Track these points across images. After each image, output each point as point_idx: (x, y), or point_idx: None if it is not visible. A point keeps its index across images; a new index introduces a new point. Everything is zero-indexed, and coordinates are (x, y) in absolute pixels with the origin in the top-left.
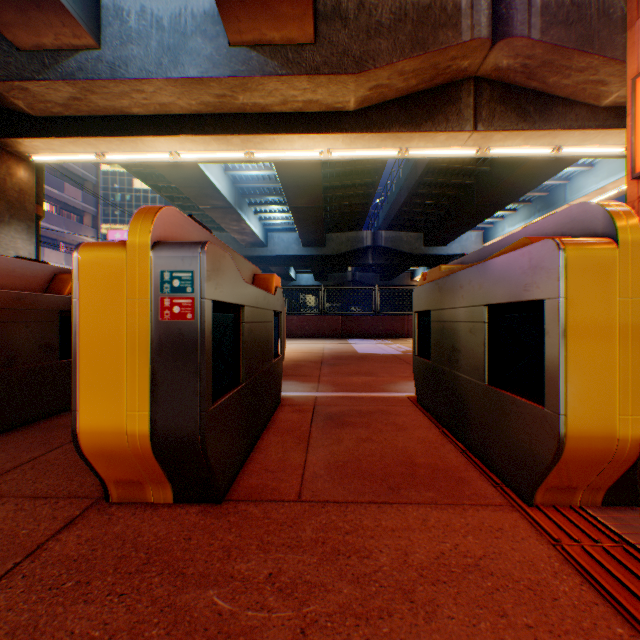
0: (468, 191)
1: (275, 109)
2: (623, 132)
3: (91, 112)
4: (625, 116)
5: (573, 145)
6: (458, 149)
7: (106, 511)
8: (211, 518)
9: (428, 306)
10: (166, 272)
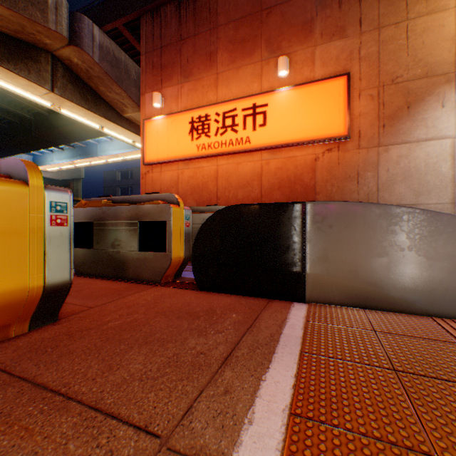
0: (27, 123)
1: None
2: (133, 134)
3: None
4: (141, 134)
5: (111, 129)
6: (37, 97)
7: None
8: (67, 323)
9: (92, 220)
10: (54, 202)
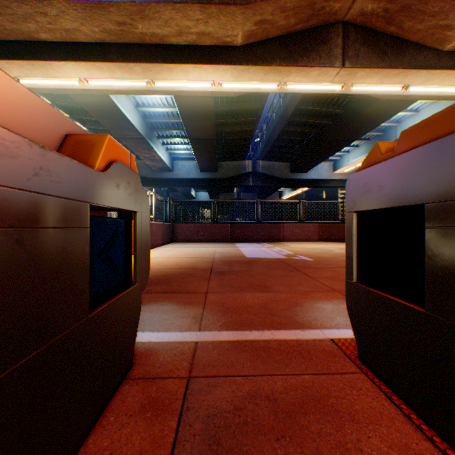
0: (325, 130)
1: (172, 40)
2: None
3: (0, 35)
4: None
5: (418, 84)
6: (327, 85)
7: None
8: None
9: (414, 196)
10: None
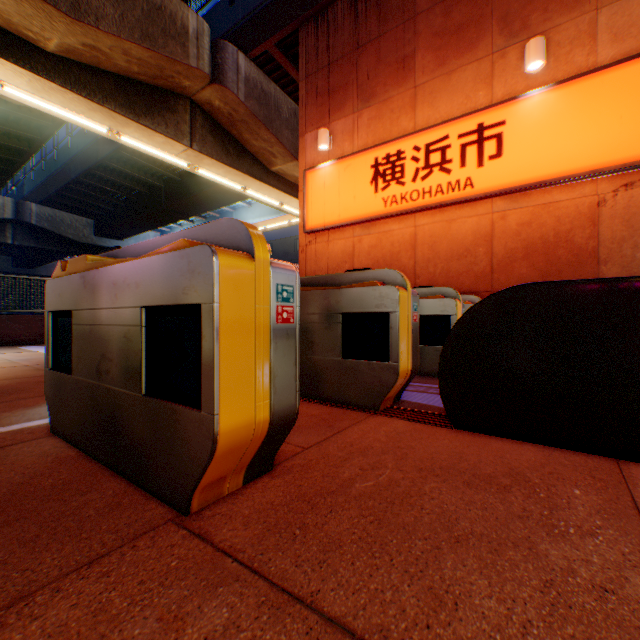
0: (157, 192)
1: None
2: (281, 193)
3: None
4: (300, 191)
5: (255, 190)
6: (173, 156)
7: (209, 516)
8: (288, 475)
9: None
10: (279, 285)
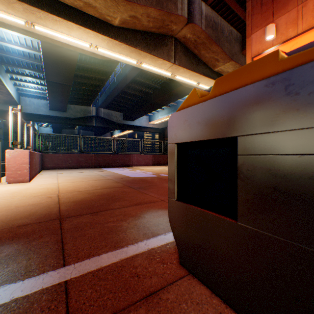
0: (149, 96)
1: None
2: None
3: None
4: None
5: (203, 84)
6: (164, 71)
7: None
8: None
9: None
10: None
